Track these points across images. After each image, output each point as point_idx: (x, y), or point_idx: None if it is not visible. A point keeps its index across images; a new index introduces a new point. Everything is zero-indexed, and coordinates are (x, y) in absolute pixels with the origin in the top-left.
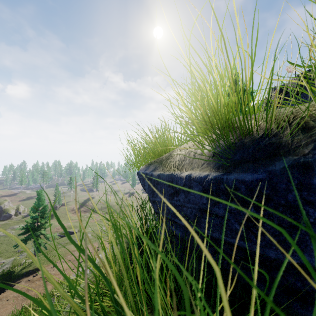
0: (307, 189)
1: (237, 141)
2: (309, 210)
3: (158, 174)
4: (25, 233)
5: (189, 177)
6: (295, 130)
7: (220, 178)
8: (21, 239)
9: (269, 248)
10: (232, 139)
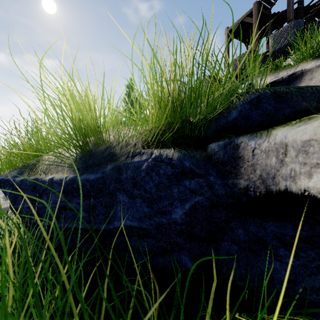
0: (118, 182)
1: (93, 149)
2: (118, 194)
3: (21, 179)
4: None
5: (52, 180)
6: (123, 145)
7: (74, 179)
8: None
9: (101, 223)
10: (91, 147)
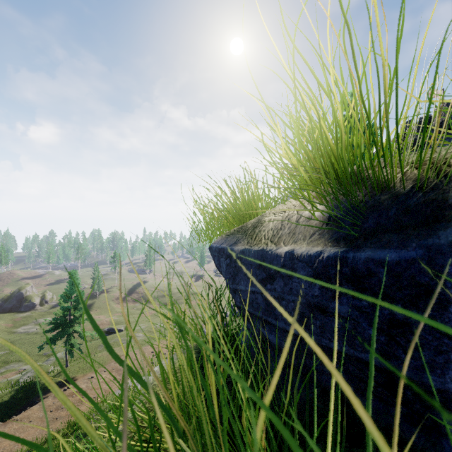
0: None
1: (368, 199)
2: None
3: (241, 250)
4: (53, 330)
5: (291, 255)
6: None
7: (342, 257)
8: (49, 338)
9: (429, 371)
10: (359, 196)
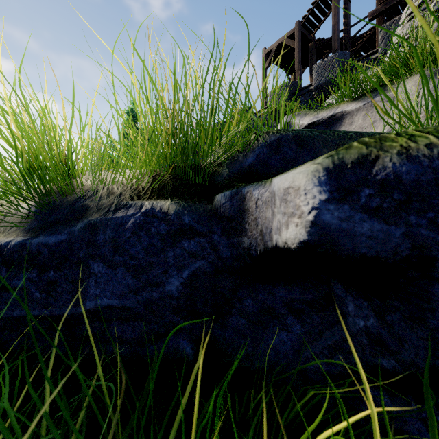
0: (92, 246)
1: (57, 200)
2: (91, 262)
3: None
4: None
5: None
6: (104, 194)
7: (24, 243)
8: None
9: (66, 306)
10: (54, 197)
